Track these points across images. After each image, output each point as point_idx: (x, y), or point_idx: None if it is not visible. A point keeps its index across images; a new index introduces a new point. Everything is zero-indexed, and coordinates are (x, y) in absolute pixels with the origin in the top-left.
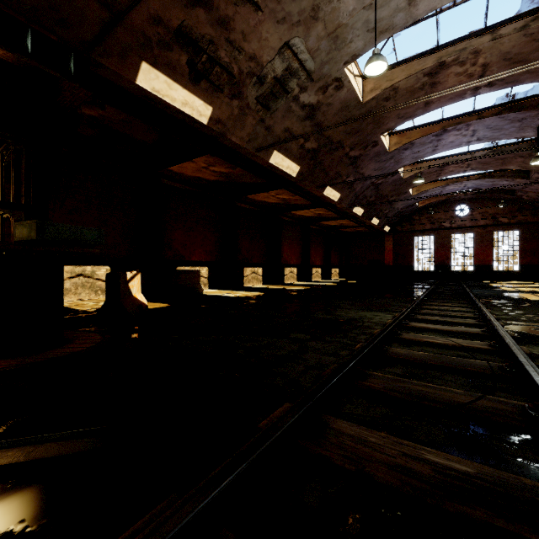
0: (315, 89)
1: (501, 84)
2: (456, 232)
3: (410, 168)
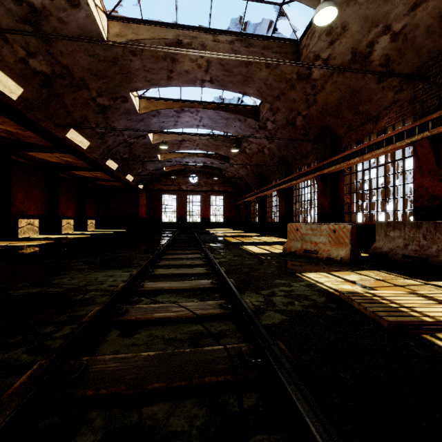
0: None
1: (218, 85)
2: (190, 193)
3: (158, 136)
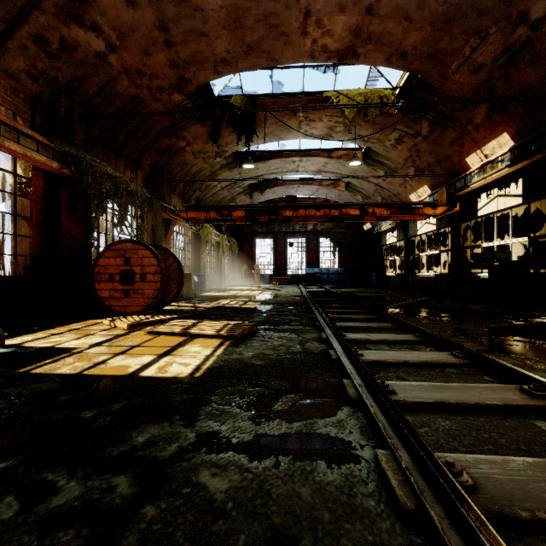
0: None
1: None
2: None
3: None
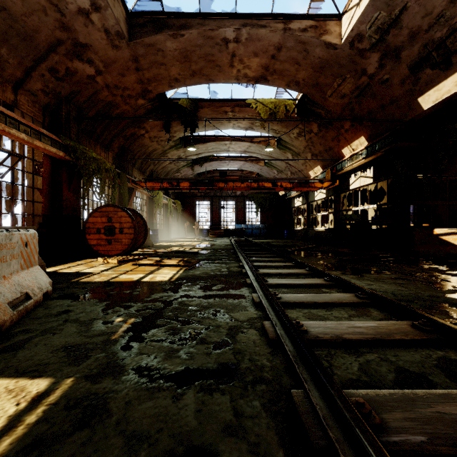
0: None
1: None
2: None
3: None
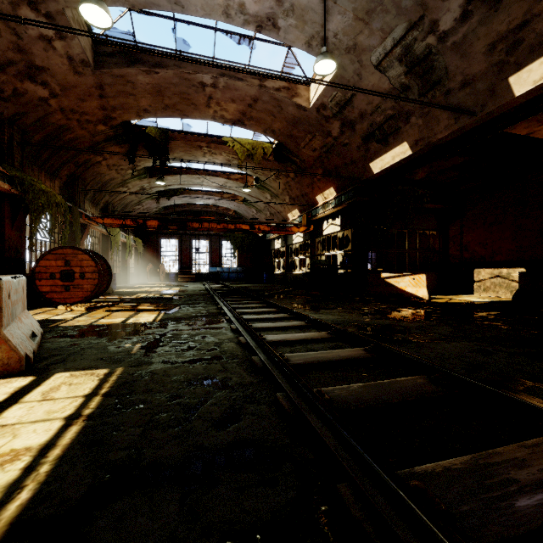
0: (440, 3)
1: None
2: None
3: None
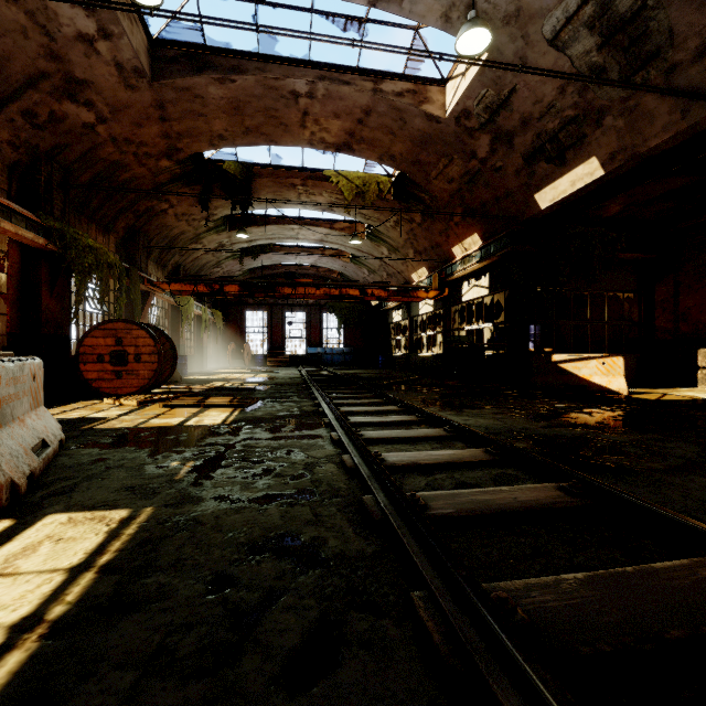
0: None
1: None
2: None
3: None
